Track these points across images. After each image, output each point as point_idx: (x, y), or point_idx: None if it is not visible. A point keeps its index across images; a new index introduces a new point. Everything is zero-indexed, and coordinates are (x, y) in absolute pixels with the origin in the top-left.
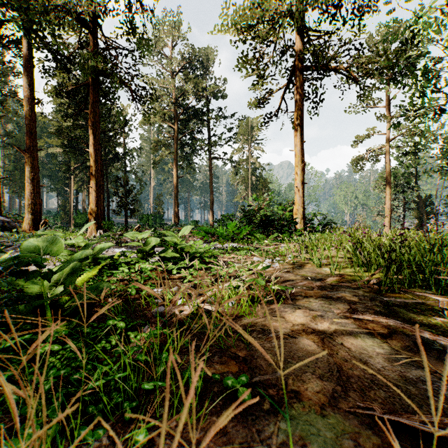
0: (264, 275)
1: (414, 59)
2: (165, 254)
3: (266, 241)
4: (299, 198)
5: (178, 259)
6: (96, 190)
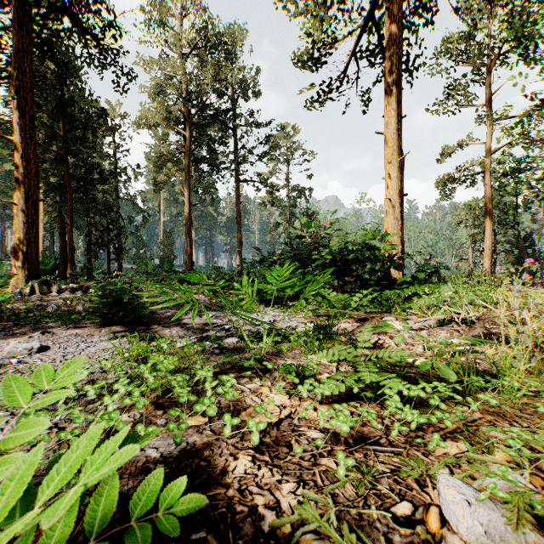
0: None
1: (530, 33)
2: None
3: (398, 326)
4: (394, 221)
5: None
6: (26, 210)
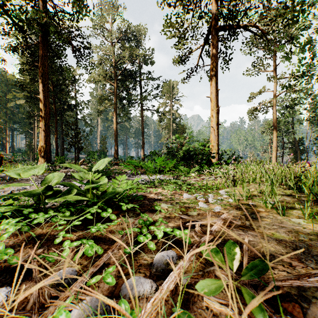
0: (218, 242)
1: (295, 35)
2: (63, 199)
3: (193, 175)
4: (214, 136)
5: (88, 202)
6: (44, 130)
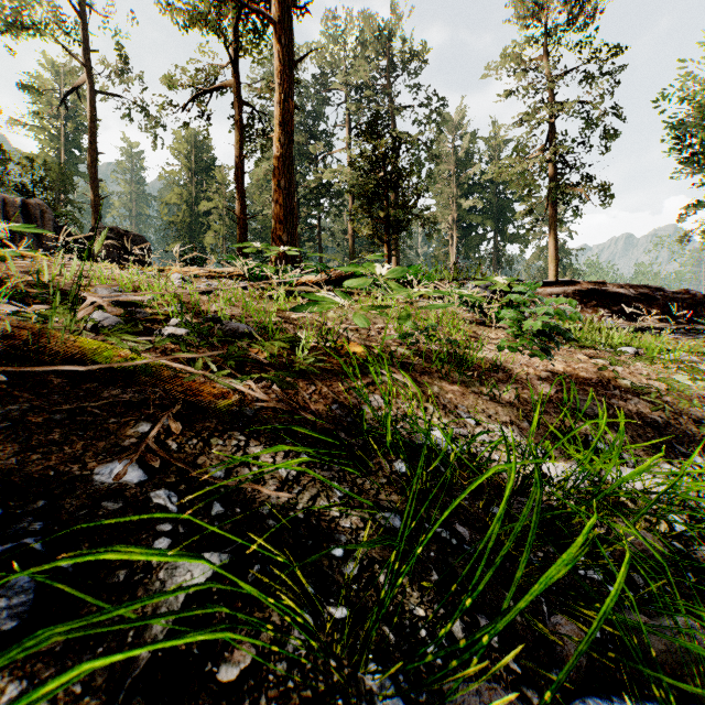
0: None
1: None
2: None
3: None
4: None
5: None
6: None
